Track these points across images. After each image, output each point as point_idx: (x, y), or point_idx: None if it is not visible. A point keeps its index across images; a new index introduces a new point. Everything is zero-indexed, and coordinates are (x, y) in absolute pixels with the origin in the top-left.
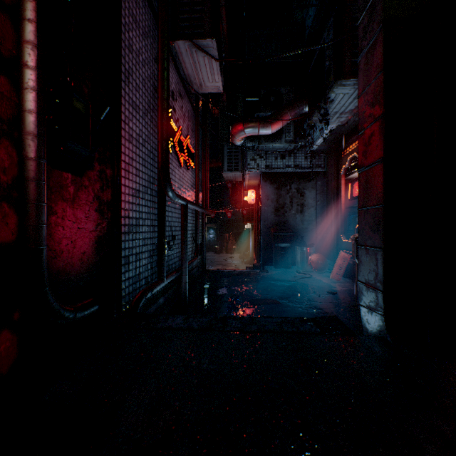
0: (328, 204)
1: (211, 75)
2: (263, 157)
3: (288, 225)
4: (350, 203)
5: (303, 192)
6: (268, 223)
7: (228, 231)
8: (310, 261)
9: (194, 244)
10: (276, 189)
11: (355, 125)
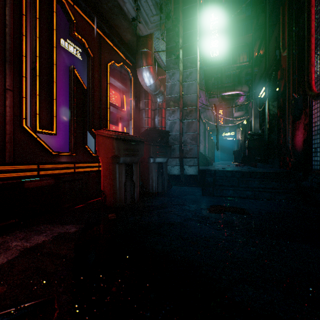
0: None
1: None
2: None
3: None
4: None
5: None
6: None
7: None
8: None
9: None
10: None
11: None
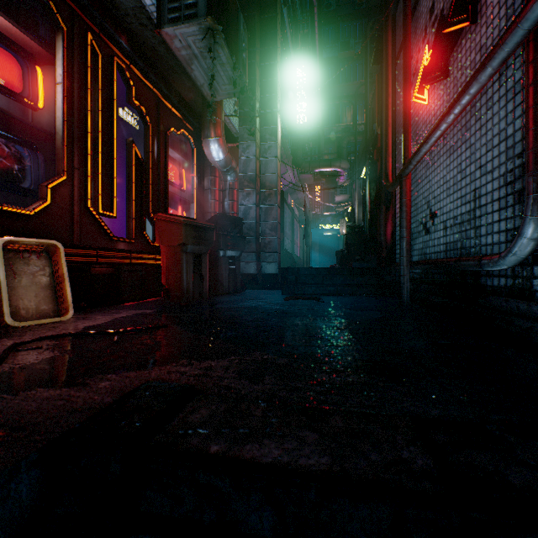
0: None
1: None
2: None
3: None
4: None
5: None
6: None
7: None
8: None
9: None
10: None
11: None
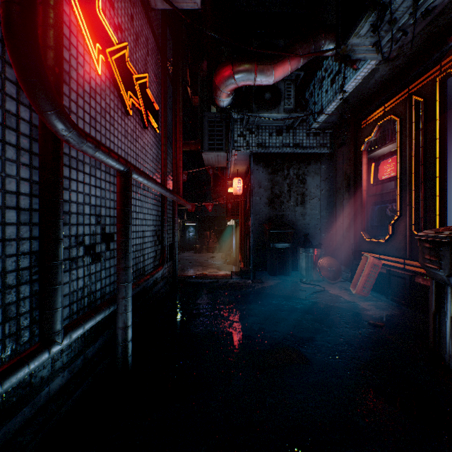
0: (337, 193)
1: None
2: (254, 133)
3: (285, 220)
4: (371, 190)
5: (304, 178)
6: (261, 217)
7: (209, 228)
8: (319, 267)
9: (160, 246)
10: (271, 175)
11: (391, 76)
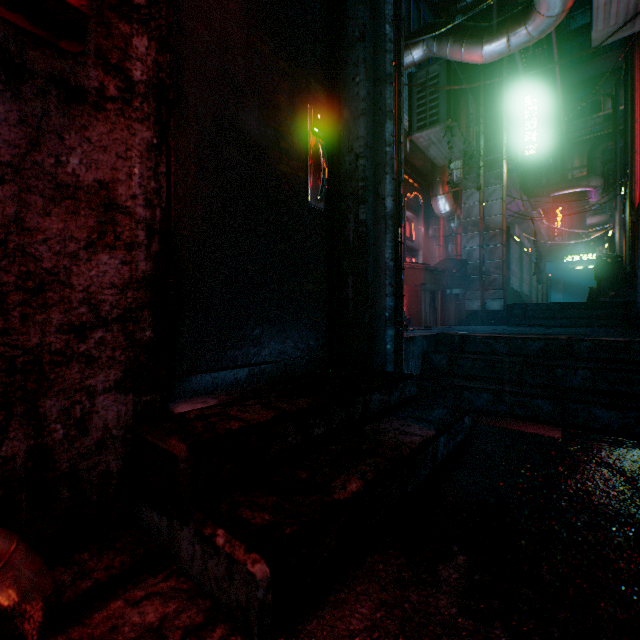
0: None
1: (610, 1)
2: None
3: None
4: None
5: None
6: None
7: None
8: None
9: None
10: None
11: None
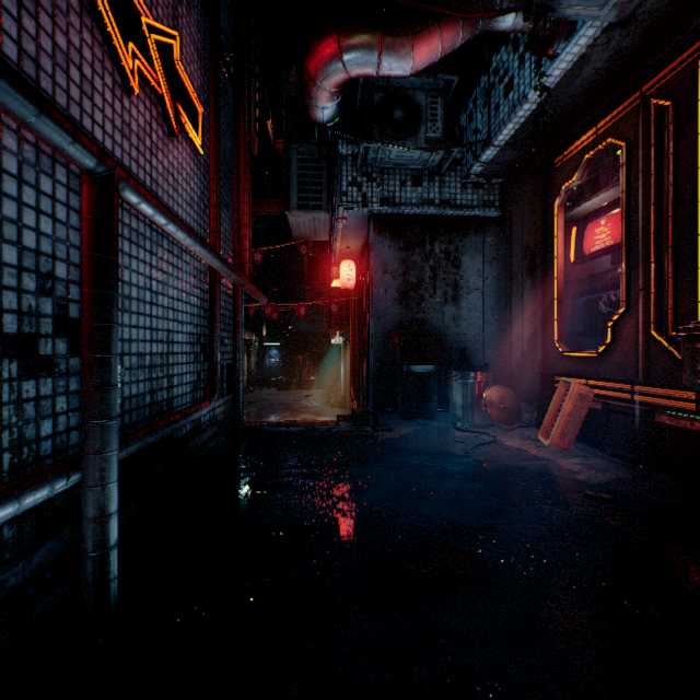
0: (513, 282)
1: None
2: (375, 180)
3: (427, 327)
4: (571, 273)
5: (458, 258)
6: (387, 322)
7: (302, 351)
8: (486, 402)
9: (207, 365)
10: (403, 251)
11: (609, 71)
